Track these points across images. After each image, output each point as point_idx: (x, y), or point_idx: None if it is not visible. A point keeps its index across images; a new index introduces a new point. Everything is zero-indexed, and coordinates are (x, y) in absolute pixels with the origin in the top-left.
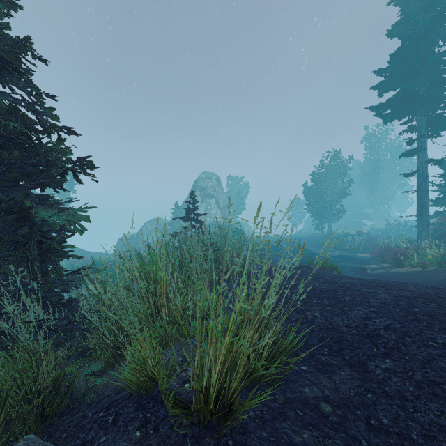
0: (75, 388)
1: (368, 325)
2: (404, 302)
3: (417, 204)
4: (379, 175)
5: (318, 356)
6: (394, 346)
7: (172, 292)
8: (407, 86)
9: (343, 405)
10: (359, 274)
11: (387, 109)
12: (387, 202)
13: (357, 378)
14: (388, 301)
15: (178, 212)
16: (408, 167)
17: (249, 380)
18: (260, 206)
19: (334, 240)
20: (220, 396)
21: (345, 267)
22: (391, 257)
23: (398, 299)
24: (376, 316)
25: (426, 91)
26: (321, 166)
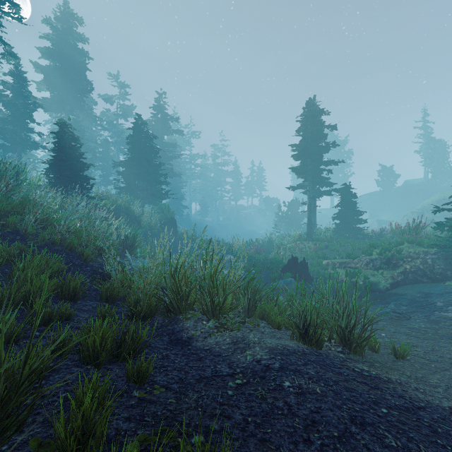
0: None
1: None
2: None
3: None
4: None
5: None
6: None
7: None
8: None
9: None
10: None
11: None
12: None
13: None
14: None
15: None
16: None
17: None
18: None
19: None
20: None
21: None
22: None
23: None
24: None
25: None
26: None
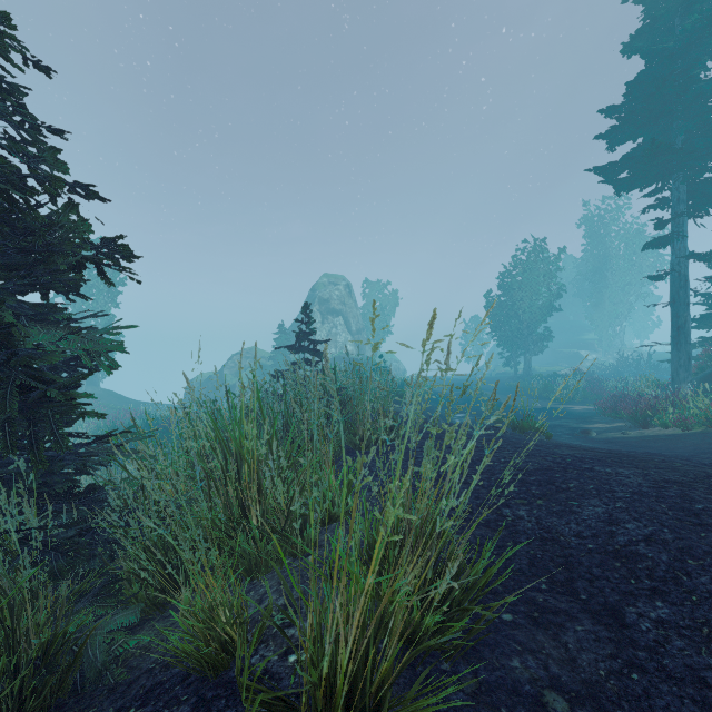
0: (86, 659)
1: (615, 533)
2: (674, 492)
3: (672, 325)
4: (606, 280)
5: (530, 593)
6: (668, 576)
7: (269, 475)
8: (655, 133)
9: (589, 698)
10: (579, 439)
11: (621, 171)
12: (619, 322)
13: (608, 639)
14: (645, 490)
15: (283, 338)
16: (653, 267)
17: (411, 657)
18: (433, 319)
19: (535, 383)
20: (356, 688)
21: (554, 427)
22: (630, 411)
23: (662, 486)
24: (628, 517)
25: (686, 142)
26: (514, 265)
